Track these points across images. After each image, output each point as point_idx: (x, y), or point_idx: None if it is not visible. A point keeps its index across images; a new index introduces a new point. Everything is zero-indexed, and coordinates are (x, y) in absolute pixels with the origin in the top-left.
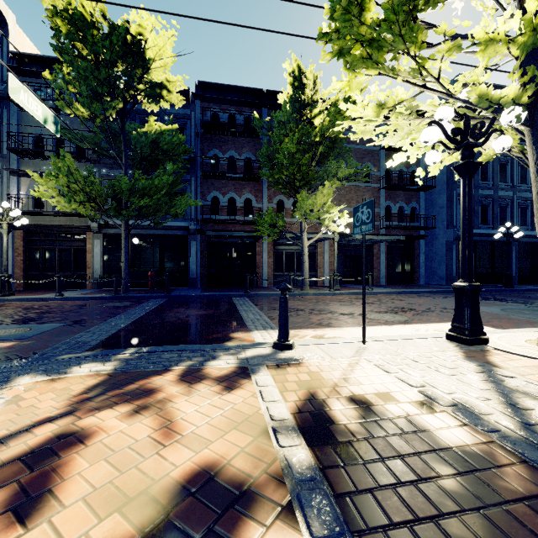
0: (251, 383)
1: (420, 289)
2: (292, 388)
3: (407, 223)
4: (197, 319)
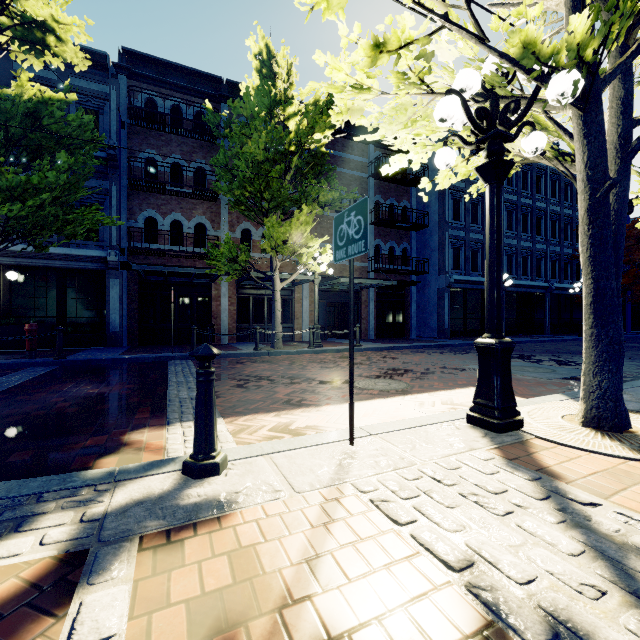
0: (62, 628)
1: (413, 343)
2: (173, 634)
3: (398, 266)
4: (82, 405)
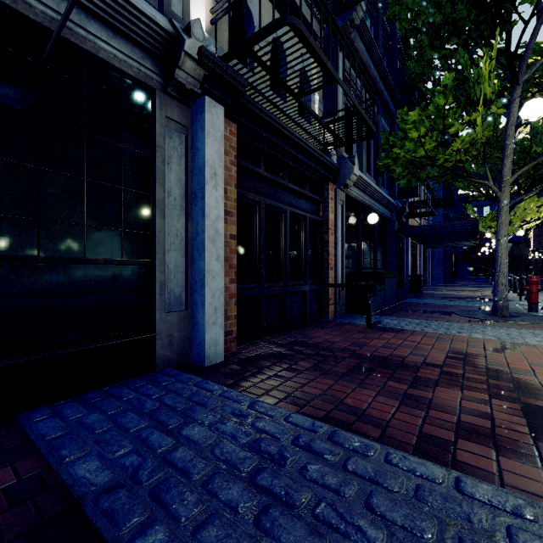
0: None
1: None
2: None
3: None
4: None
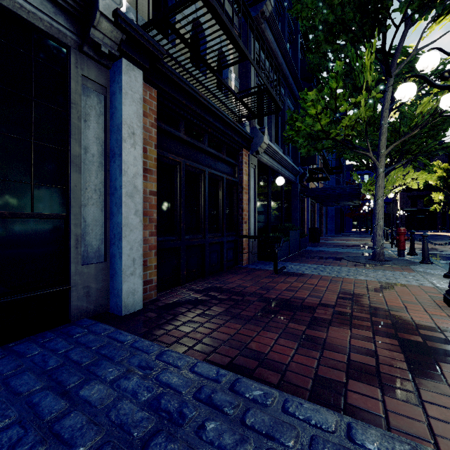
0: None
1: None
2: None
3: None
4: None
